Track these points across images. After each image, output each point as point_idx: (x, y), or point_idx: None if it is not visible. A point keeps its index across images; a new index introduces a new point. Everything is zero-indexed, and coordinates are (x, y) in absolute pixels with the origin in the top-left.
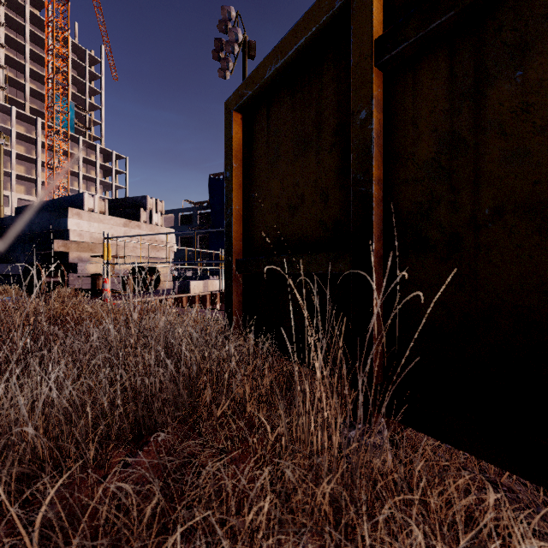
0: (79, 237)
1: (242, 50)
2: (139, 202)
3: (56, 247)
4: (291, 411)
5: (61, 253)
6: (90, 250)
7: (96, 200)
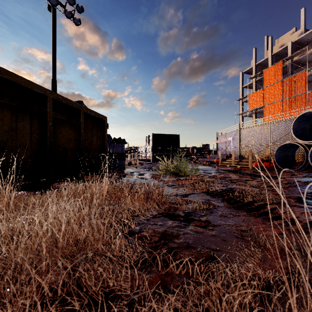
0: None
1: None
2: None
3: None
4: None
5: None
6: None
7: None
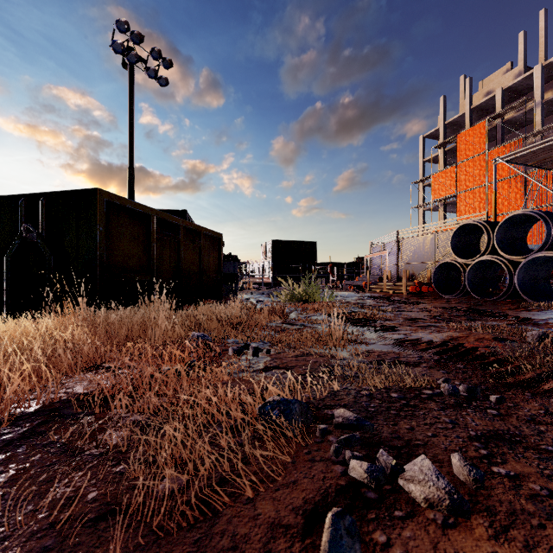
0: None
1: None
2: None
3: None
4: None
5: None
6: None
7: None
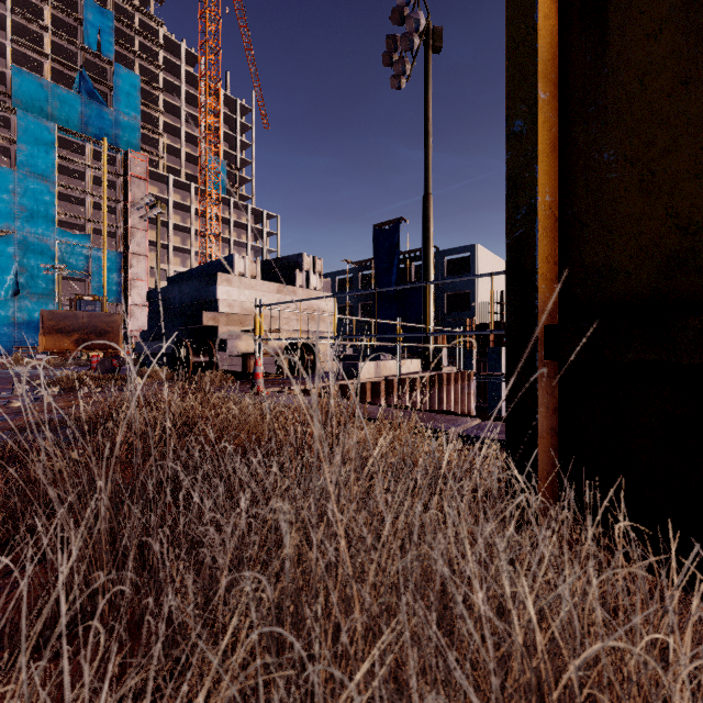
0: (228, 308)
1: (424, 42)
2: (295, 262)
3: (205, 321)
4: None
5: (210, 327)
6: (240, 323)
7: (247, 262)
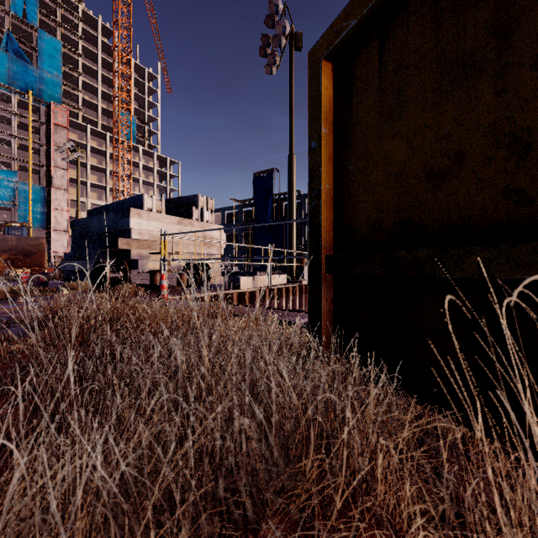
0: (139, 235)
1: (289, 42)
2: (192, 201)
3: (120, 245)
4: (465, 516)
5: (124, 250)
6: (149, 247)
7: (154, 200)
